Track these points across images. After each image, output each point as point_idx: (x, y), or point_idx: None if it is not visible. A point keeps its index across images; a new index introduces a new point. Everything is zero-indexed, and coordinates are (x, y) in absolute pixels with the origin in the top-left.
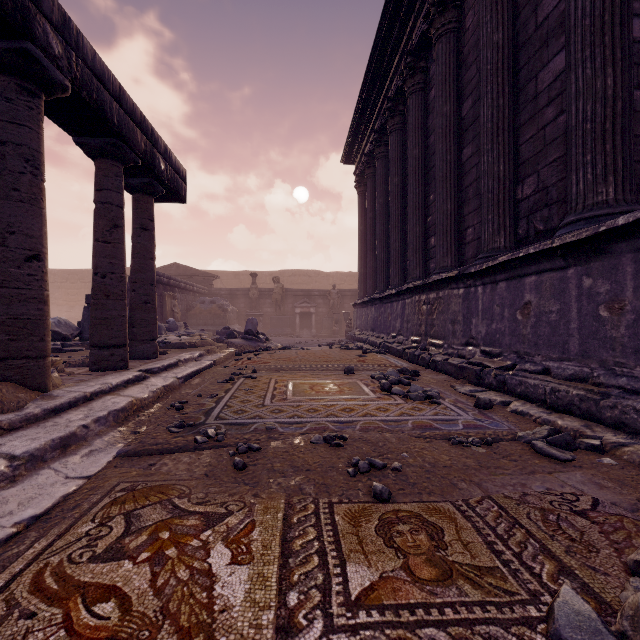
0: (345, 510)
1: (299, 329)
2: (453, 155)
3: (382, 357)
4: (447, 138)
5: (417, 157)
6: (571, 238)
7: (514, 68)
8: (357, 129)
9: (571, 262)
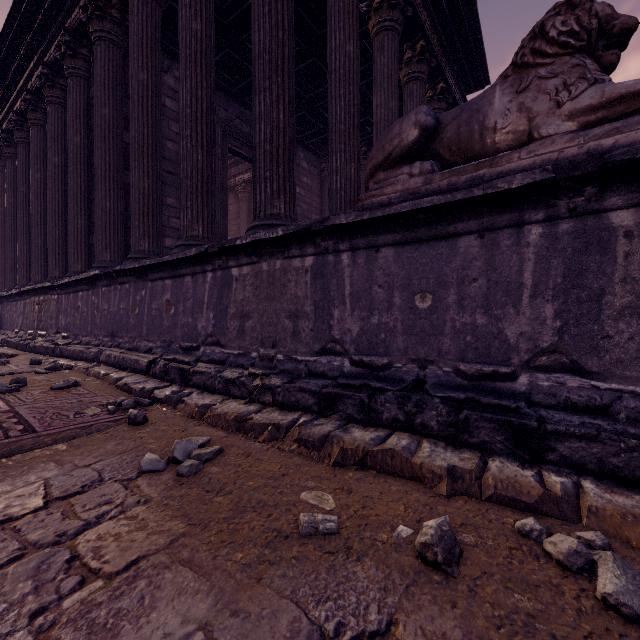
0: None
1: None
2: (61, 196)
3: None
4: (56, 182)
5: (39, 181)
6: (83, 276)
7: (89, 163)
8: None
9: (90, 287)
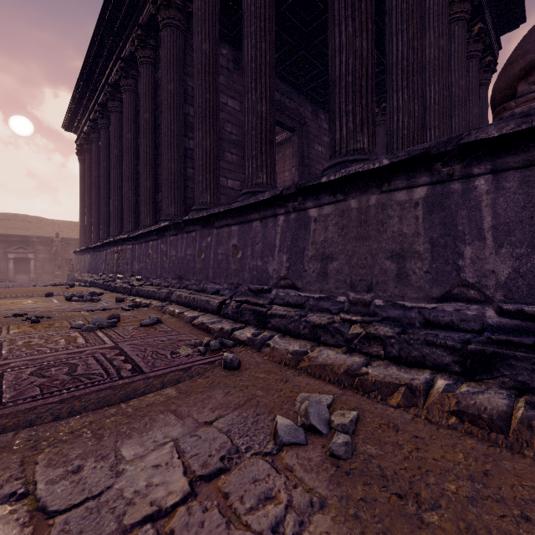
0: (16, 326)
1: (14, 274)
2: (133, 165)
3: (85, 288)
4: (129, 154)
5: (116, 155)
6: (155, 228)
7: (155, 135)
8: (76, 109)
9: (159, 237)
